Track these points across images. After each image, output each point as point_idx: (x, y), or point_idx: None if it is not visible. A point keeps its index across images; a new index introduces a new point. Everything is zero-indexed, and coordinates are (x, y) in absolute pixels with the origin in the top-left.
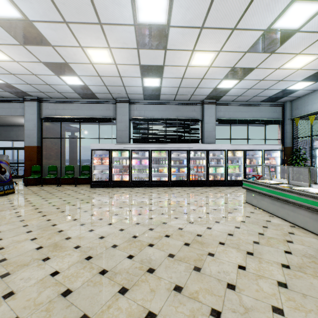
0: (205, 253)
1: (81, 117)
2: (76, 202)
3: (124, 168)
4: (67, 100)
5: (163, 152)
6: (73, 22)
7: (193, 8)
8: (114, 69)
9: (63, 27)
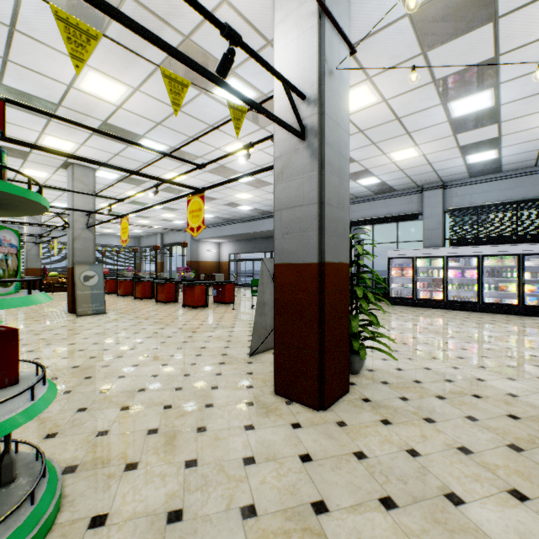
0: (529, 364)
1: (373, 218)
2: (377, 315)
3: (435, 282)
4: (358, 199)
5: (508, 258)
6: (380, 141)
7: (533, 82)
8: (420, 159)
9: (370, 147)
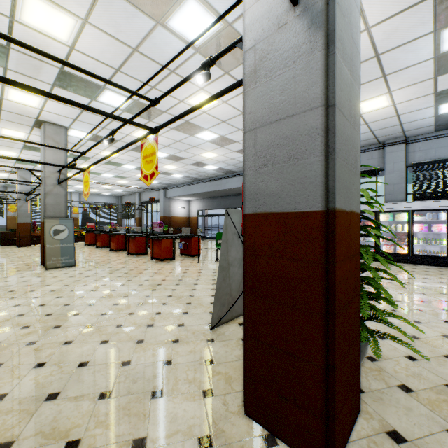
0: None
1: None
2: None
3: (398, 236)
4: None
5: None
6: None
7: None
8: (389, 110)
9: None
